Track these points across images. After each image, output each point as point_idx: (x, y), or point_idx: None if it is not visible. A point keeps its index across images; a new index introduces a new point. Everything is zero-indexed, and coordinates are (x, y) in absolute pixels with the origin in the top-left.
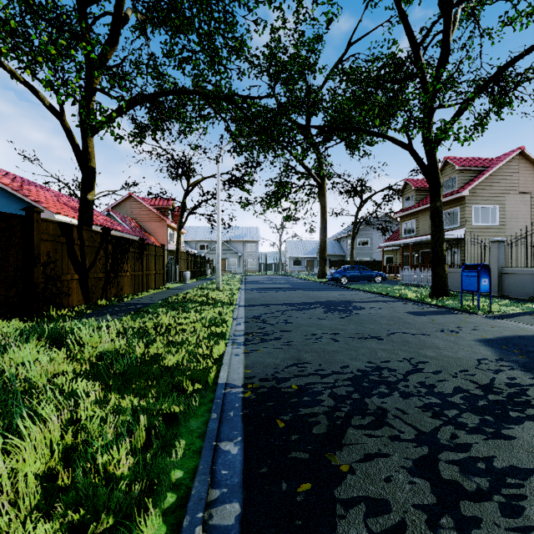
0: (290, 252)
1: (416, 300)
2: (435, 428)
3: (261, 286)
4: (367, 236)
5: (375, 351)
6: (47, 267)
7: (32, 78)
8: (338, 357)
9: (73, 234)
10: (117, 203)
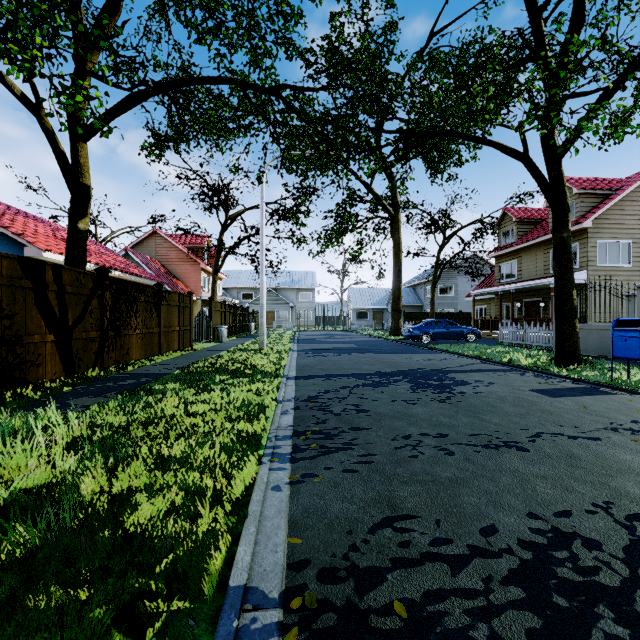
0: (354, 302)
1: (536, 369)
2: None
3: (318, 346)
4: (451, 282)
5: (529, 482)
6: None
7: None
8: (466, 499)
9: (46, 275)
10: (138, 241)
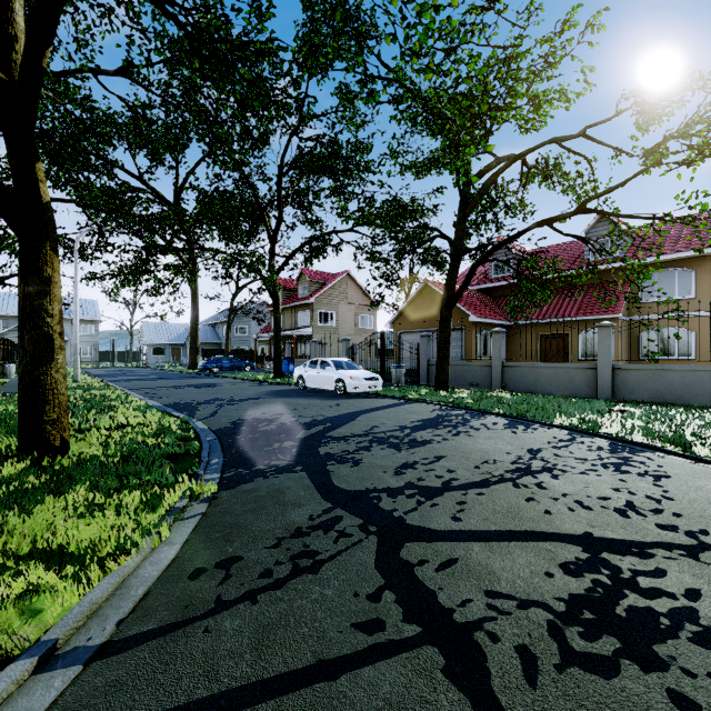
0: (149, 337)
1: (262, 381)
2: (226, 403)
3: (125, 378)
4: (245, 324)
5: (219, 396)
6: None
7: None
8: (201, 398)
9: None
10: None
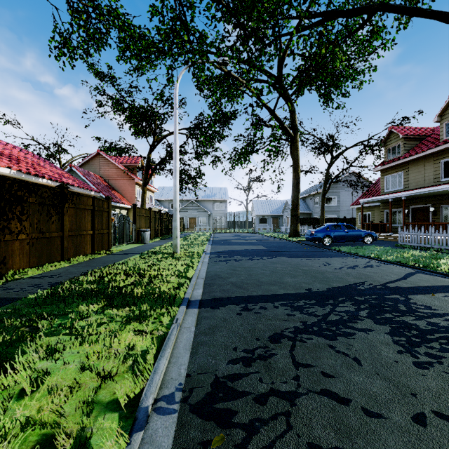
0: (257, 210)
1: None
2: None
3: (230, 248)
4: (334, 194)
5: None
6: None
7: None
8: None
9: None
10: (85, 160)
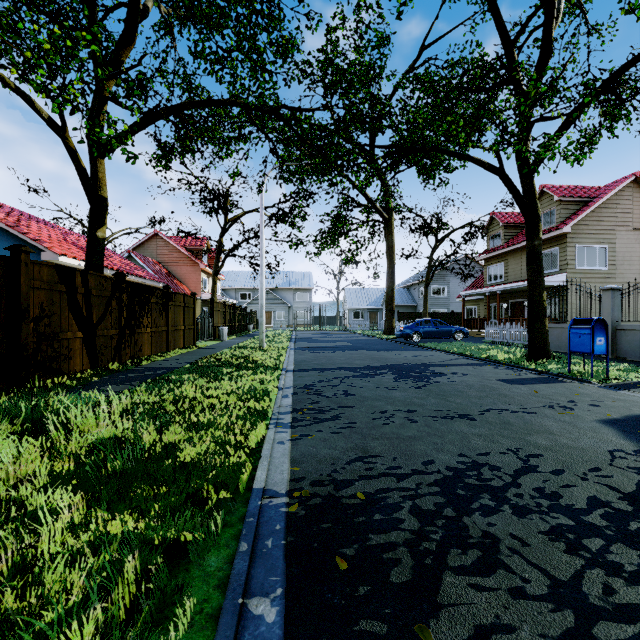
0: (350, 302)
1: (510, 364)
2: (575, 573)
3: (315, 344)
4: (443, 283)
5: (468, 438)
6: (39, 323)
7: (19, 79)
8: (418, 447)
9: (76, 280)
10: (140, 243)
